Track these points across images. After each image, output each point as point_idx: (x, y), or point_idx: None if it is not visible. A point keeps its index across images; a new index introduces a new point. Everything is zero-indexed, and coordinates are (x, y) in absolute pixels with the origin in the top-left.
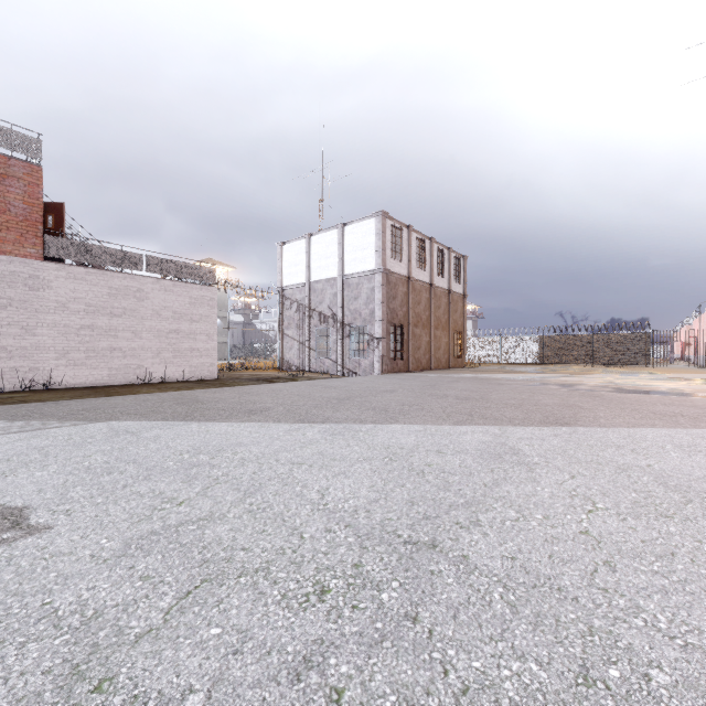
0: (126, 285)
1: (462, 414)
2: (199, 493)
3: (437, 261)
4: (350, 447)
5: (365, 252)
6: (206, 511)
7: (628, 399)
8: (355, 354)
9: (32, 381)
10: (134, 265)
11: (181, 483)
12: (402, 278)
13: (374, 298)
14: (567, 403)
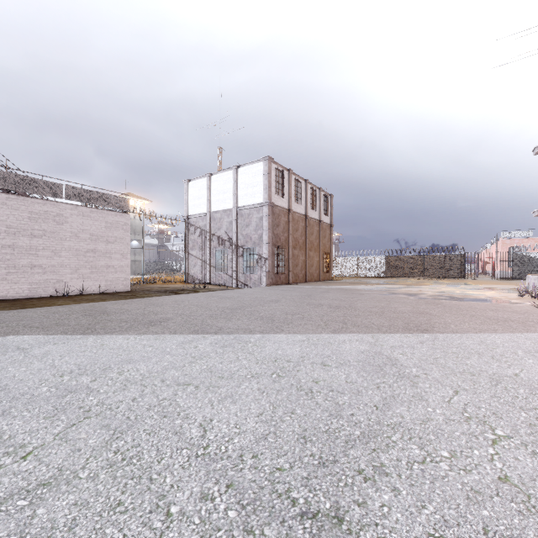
0: (46, 210)
1: (337, 322)
2: (58, 435)
3: (310, 198)
4: (239, 361)
5: (255, 188)
6: (55, 467)
7: (463, 306)
8: (247, 270)
9: None
10: (53, 193)
11: (43, 419)
12: (283, 210)
13: (262, 225)
14: (418, 310)
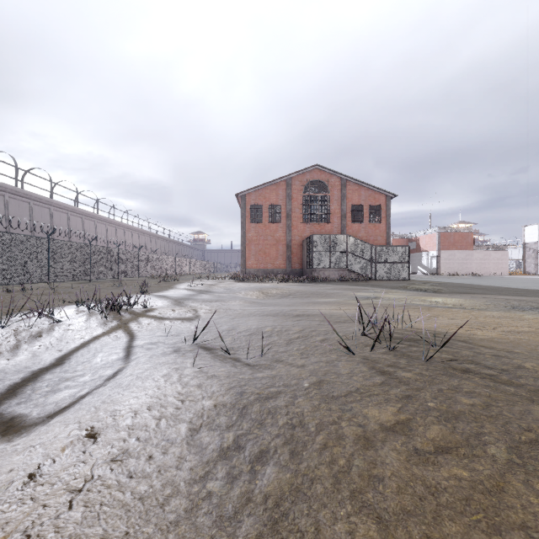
0: (487, 253)
1: None
2: None
3: None
4: None
5: None
6: None
7: None
8: None
9: (471, 273)
10: (488, 248)
11: None
12: None
13: None
14: None
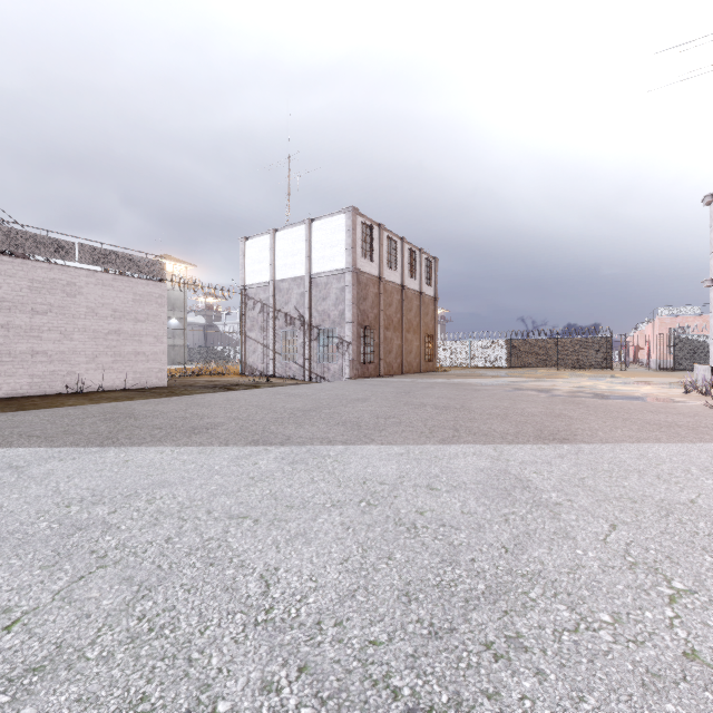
0: (52, 277)
1: (446, 428)
2: (58, 593)
3: (408, 263)
4: (314, 483)
5: (334, 249)
6: (52, 643)
7: (612, 407)
8: (324, 358)
9: None
10: (62, 254)
11: (38, 570)
12: (372, 278)
13: (344, 299)
14: (553, 412)
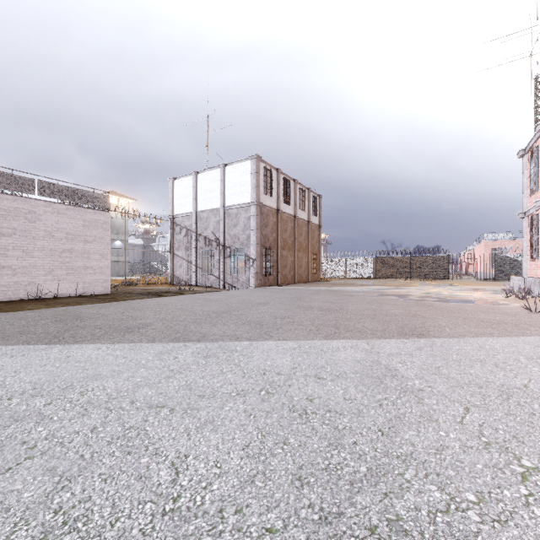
0: (16, 206)
1: (329, 326)
2: None
3: (299, 198)
4: (223, 374)
5: (243, 188)
6: None
7: (454, 308)
8: (235, 271)
9: None
10: (25, 188)
11: None
12: (272, 210)
13: (250, 225)
14: (410, 312)
